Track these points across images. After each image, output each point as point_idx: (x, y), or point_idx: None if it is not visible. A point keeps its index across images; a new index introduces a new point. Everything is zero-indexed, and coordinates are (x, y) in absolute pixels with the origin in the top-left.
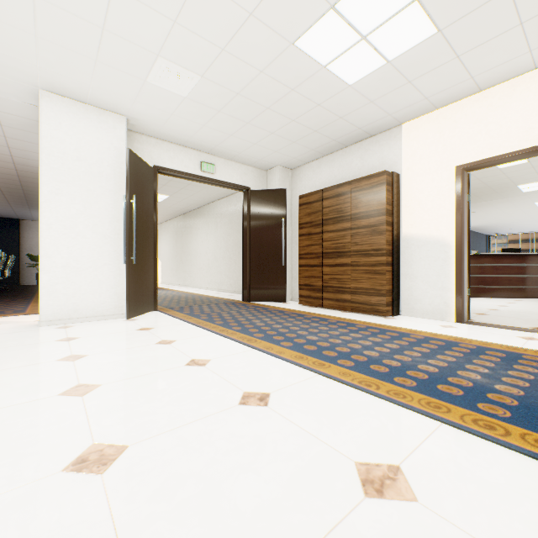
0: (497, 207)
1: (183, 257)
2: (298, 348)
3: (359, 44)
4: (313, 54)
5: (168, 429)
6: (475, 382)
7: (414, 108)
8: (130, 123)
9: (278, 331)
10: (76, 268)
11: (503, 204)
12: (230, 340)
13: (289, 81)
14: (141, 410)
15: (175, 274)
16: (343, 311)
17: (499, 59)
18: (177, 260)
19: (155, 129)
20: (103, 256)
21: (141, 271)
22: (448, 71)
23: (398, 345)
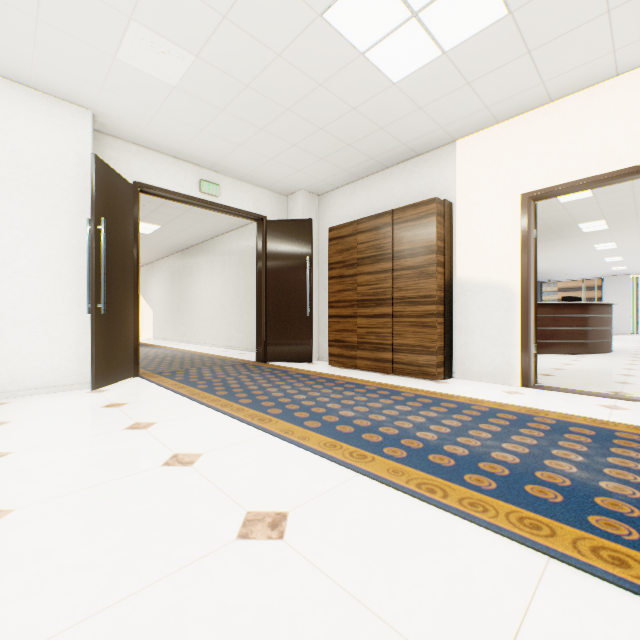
0: (553, 249)
1: (181, 305)
2: (328, 430)
3: (408, 23)
4: (349, 33)
5: (106, 605)
6: (573, 479)
7: (471, 119)
8: (99, 120)
9: (301, 404)
10: (13, 320)
11: (560, 246)
12: (235, 420)
13: (316, 72)
14: (68, 562)
15: (171, 327)
16: (383, 374)
17: (577, 59)
18: (174, 309)
19: (136, 131)
20: (57, 303)
21: (114, 324)
22: (516, 72)
23: (459, 422)
